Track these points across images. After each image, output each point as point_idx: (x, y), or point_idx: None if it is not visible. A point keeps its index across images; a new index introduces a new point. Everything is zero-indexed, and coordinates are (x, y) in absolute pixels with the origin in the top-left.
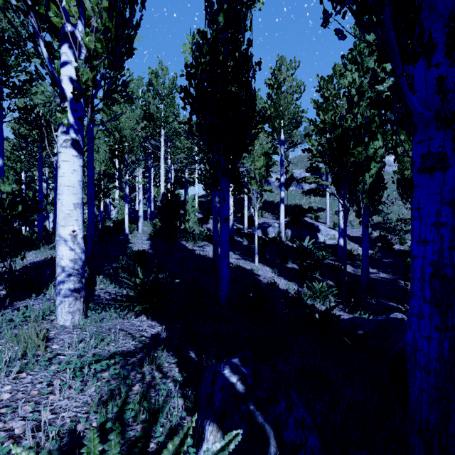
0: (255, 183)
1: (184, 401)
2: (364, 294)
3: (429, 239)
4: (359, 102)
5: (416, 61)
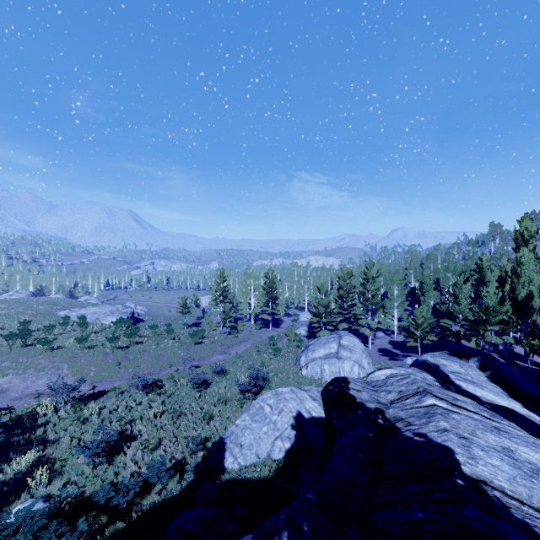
0: None
1: None
2: None
3: None
4: None
5: None
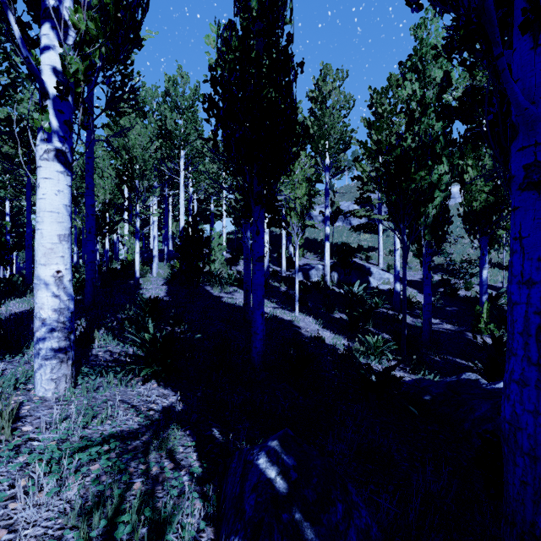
0: (295, 215)
1: (203, 503)
2: (426, 350)
3: (536, 280)
4: (421, 117)
5: (524, 32)
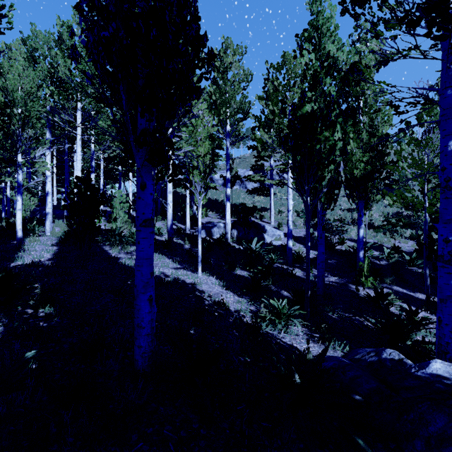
0: (198, 173)
1: None
2: (323, 306)
3: None
4: (325, 77)
5: None
